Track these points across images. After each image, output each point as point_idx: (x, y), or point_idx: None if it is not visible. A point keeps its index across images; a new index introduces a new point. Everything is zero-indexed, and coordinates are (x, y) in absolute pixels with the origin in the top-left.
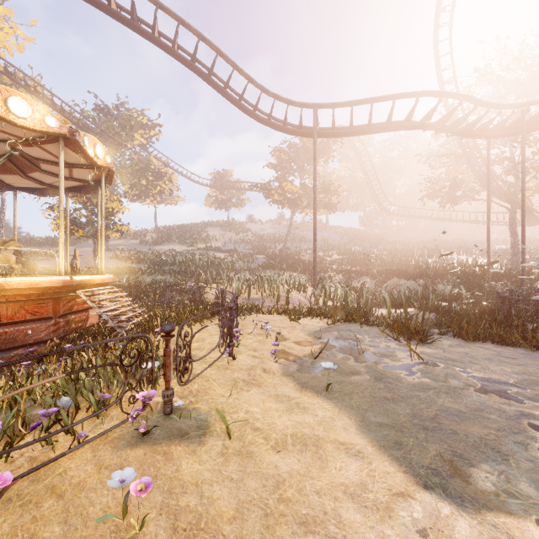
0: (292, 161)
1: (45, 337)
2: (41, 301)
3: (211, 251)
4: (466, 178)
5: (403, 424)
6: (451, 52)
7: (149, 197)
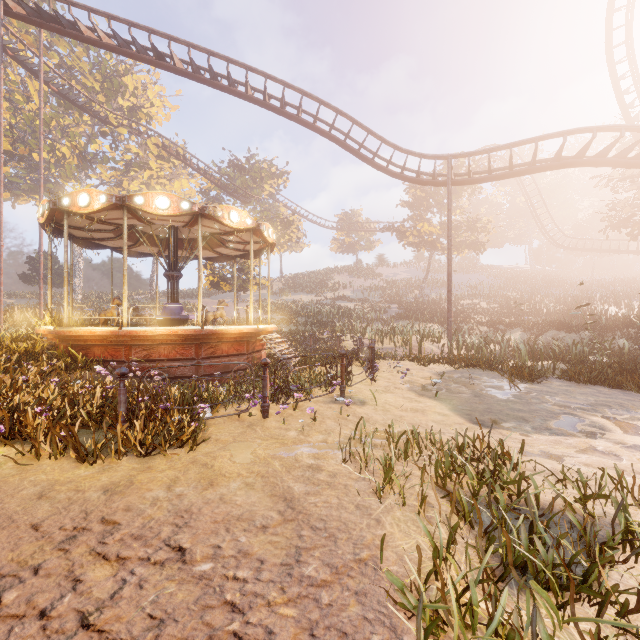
0: (430, 197)
1: (242, 367)
2: (241, 342)
3: (339, 300)
4: None
5: (478, 410)
6: (629, 58)
7: (277, 246)
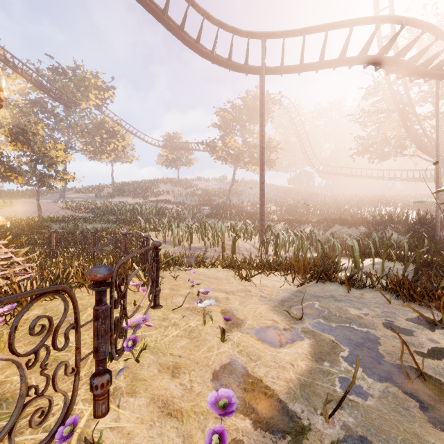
0: (235, 120)
1: None
2: None
3: (161, 203)
4: (398, 134)
5: None
6: (393, 4)
7: (104, 154)
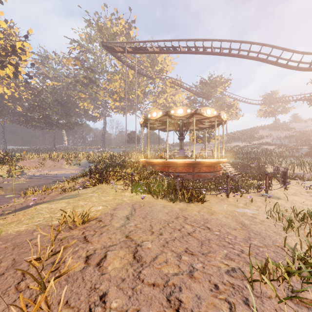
0: None
1: (211, 177)
2: (211, 166)
3: (263, 145)
4: None
5: None
6: None
7: None
